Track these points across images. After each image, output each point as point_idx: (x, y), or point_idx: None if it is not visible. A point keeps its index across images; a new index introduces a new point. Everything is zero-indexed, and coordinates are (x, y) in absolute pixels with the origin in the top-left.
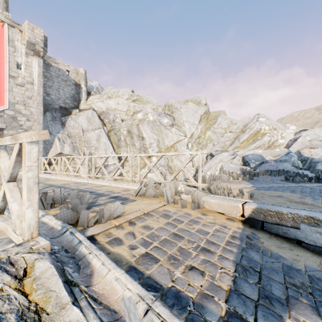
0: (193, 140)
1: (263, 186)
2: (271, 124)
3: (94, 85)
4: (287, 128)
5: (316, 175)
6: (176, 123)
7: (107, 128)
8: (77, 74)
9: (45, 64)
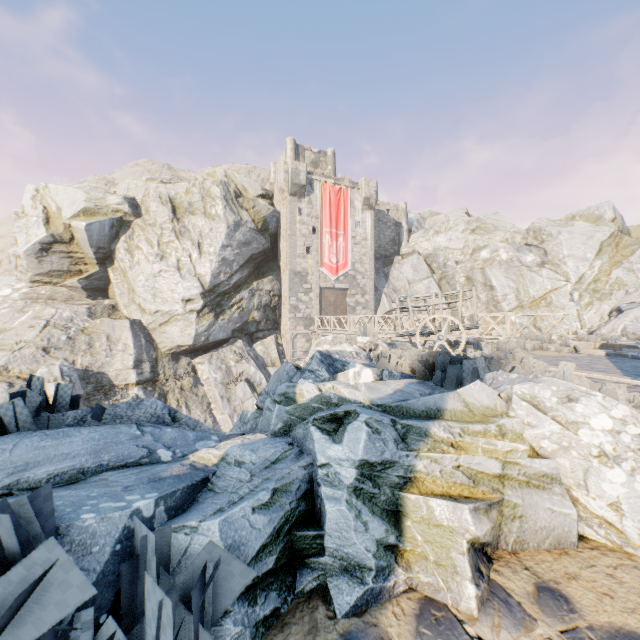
0: (583, 286)
1: None
2: None
3: (413, 217)
4: None
5: None
6: (549, 260)
7: (436, 275)
8: (397, 211)
9: None
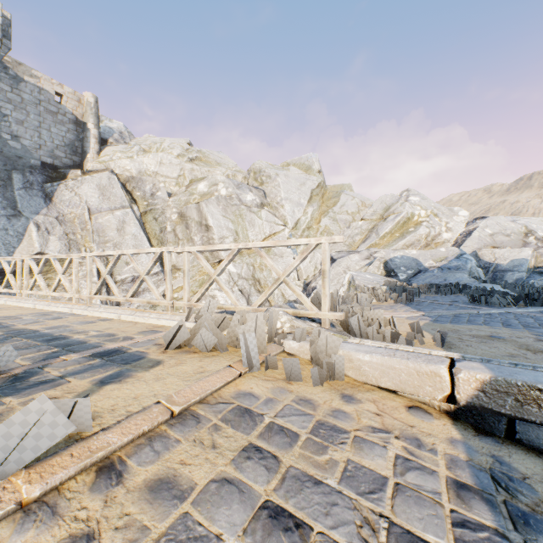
0: (299, 232)
1: (442, 314)
2: (429, 207)
3: (115, 128)
4: (455, 213)
5: (524, 293)
6: (268, 202)
7: (139, 207)
8: (80, 103)
9: (9, 75)
